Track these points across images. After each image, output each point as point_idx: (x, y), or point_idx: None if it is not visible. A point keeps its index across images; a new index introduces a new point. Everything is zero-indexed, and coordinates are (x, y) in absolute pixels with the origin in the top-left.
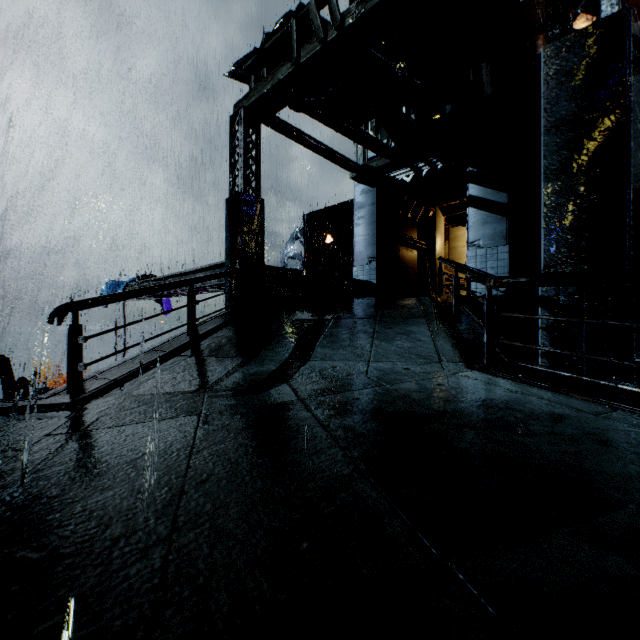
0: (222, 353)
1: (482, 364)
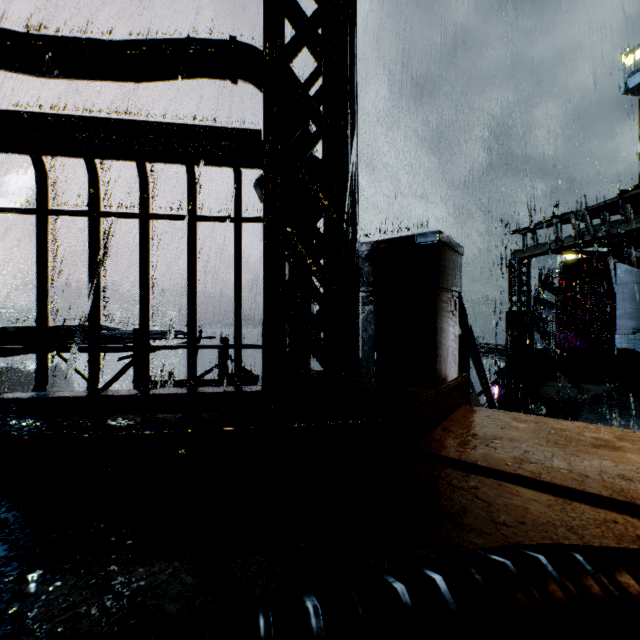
0: None
1: None
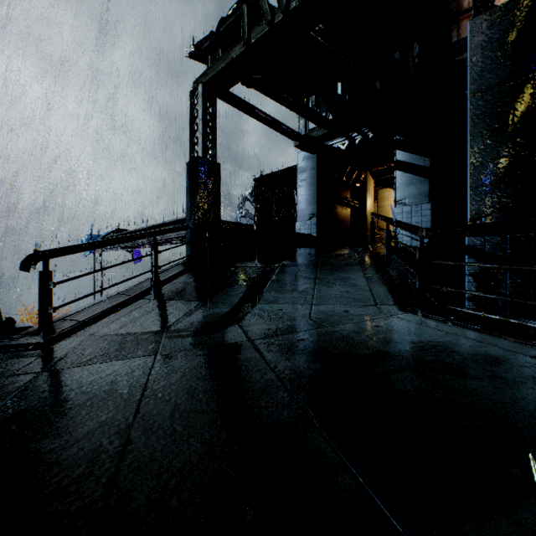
0: (181, 297)
1: (415, 307)
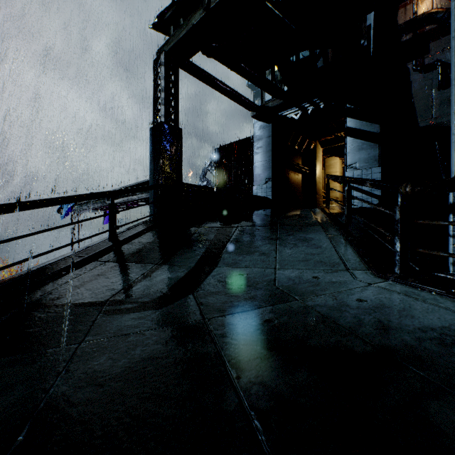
0: (136, 258)
1: (396, 274)
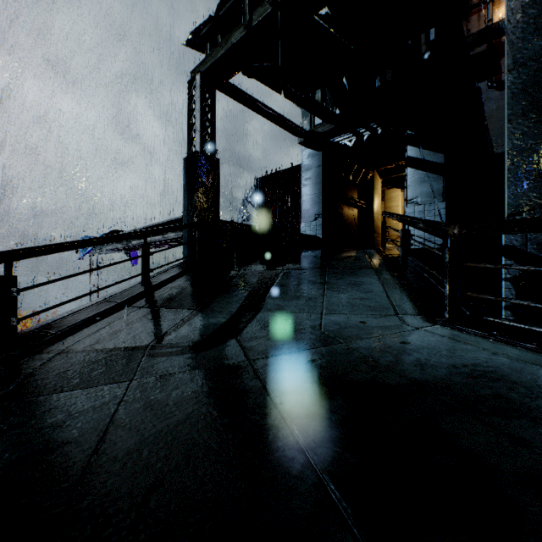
0: (173, 304)
1: (445, 318)
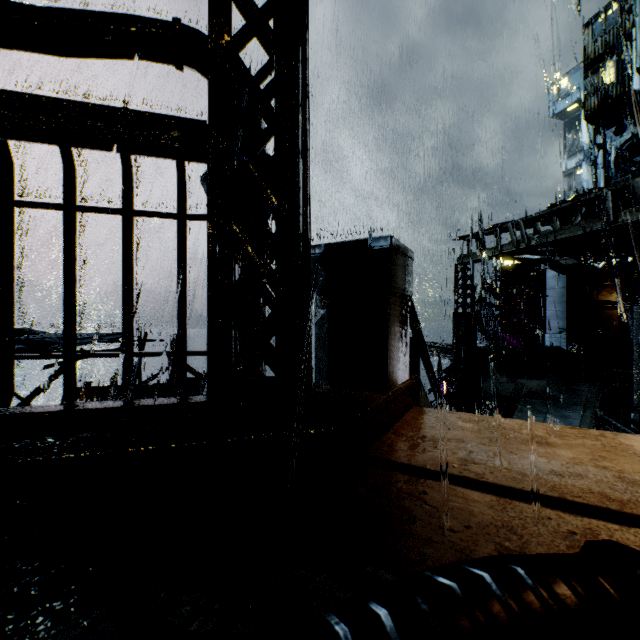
0: None
1: None
